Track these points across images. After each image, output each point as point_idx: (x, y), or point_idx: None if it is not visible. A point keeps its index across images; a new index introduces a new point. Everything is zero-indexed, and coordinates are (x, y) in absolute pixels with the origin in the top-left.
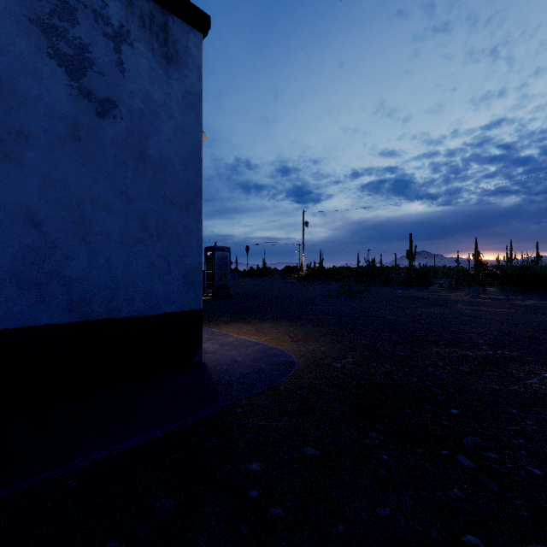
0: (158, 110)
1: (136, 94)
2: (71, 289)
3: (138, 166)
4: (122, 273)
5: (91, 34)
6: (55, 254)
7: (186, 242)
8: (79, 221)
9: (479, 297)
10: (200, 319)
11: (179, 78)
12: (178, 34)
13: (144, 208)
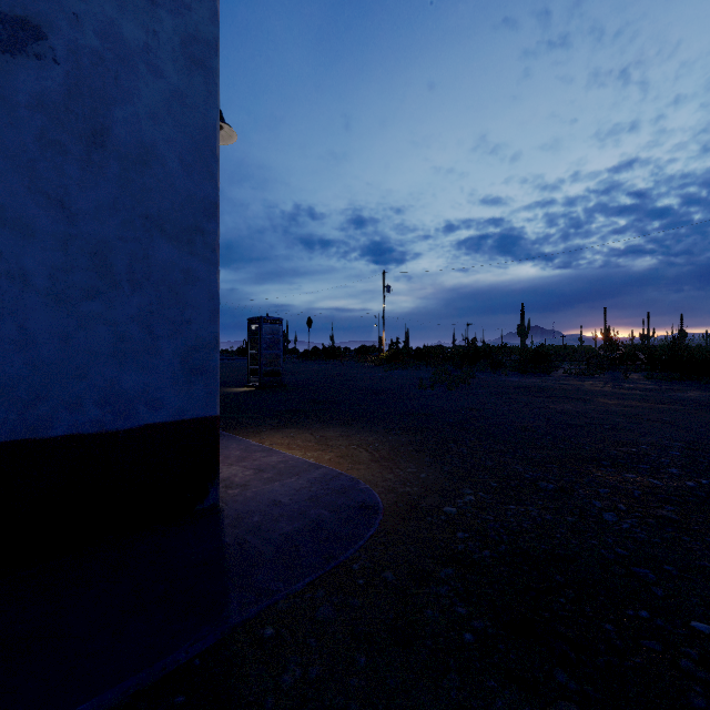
0: (133, 59)
1: (86, 21)
2: None
3: (90, 155)
4: (56, 354)
5: None
6: None
7: (189, 298)
8: None
9: (624, 387)
10: (215, 432)
11: (175, 8)
12: None
13: (104, 235)
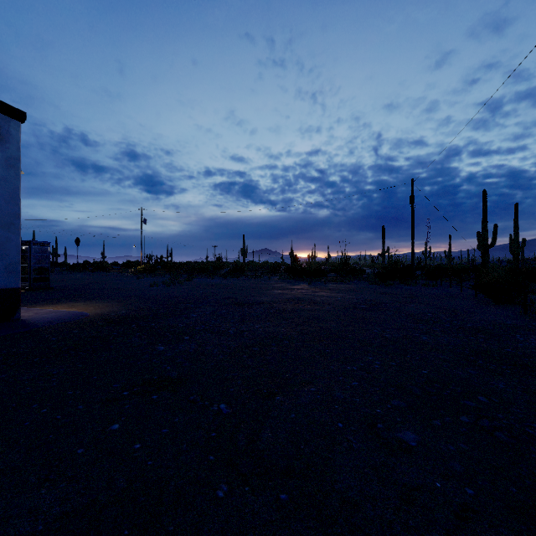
0: None
1: None
2: None
3: None
4: None
5: None
6: None
7: (8, 247)
8: None
9: (258, 283)
10: (19, 293)
11: (3, 149)
12: (1, 123)
13: None
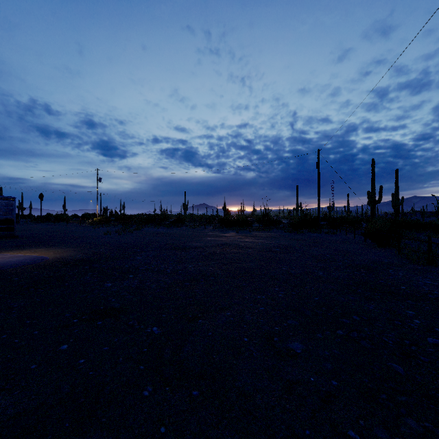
0: None
1: None
2: None
3: None
4: None
5: None
6: None
7: None
8: None
9: (196, 232)
10: None
11: None
12: None
13: None
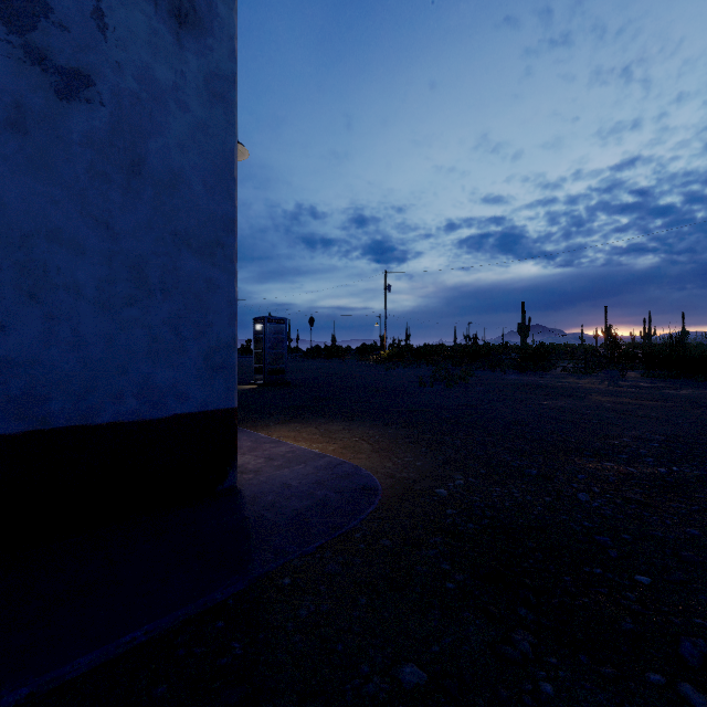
0: (164, 97)
1: (126, 68)
2: (9, 378)
3: (129, 182)
4: (102, 353)
5: None
6: None
7: (211, 304)
8: (24, 267)
9: (619, 385)
10: (233, 422)
11: (199, 50)
12: None
13: (141, 250)
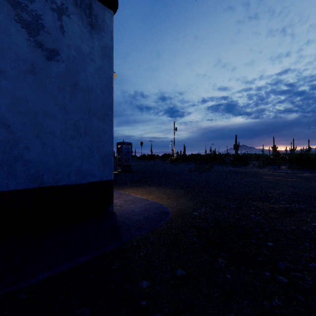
0: (85, 57)
1: (71, 47)
2: (30, 167)
3: (72, 91)
4: (63, 158)
5: (43, 8)
6: (19, 145)
7: (103, 138)
8: (35, 125)
9: (277, 172)
10: (112, 185)
11: (99, 37)
12: (98, 11)
13: (77, 117)
